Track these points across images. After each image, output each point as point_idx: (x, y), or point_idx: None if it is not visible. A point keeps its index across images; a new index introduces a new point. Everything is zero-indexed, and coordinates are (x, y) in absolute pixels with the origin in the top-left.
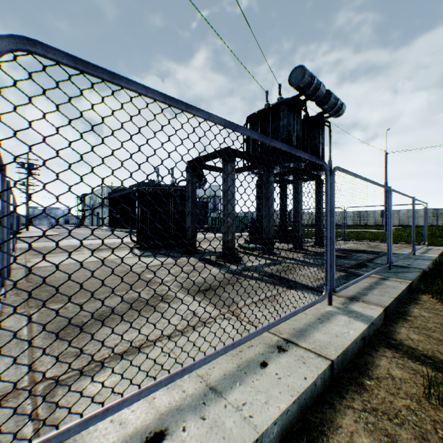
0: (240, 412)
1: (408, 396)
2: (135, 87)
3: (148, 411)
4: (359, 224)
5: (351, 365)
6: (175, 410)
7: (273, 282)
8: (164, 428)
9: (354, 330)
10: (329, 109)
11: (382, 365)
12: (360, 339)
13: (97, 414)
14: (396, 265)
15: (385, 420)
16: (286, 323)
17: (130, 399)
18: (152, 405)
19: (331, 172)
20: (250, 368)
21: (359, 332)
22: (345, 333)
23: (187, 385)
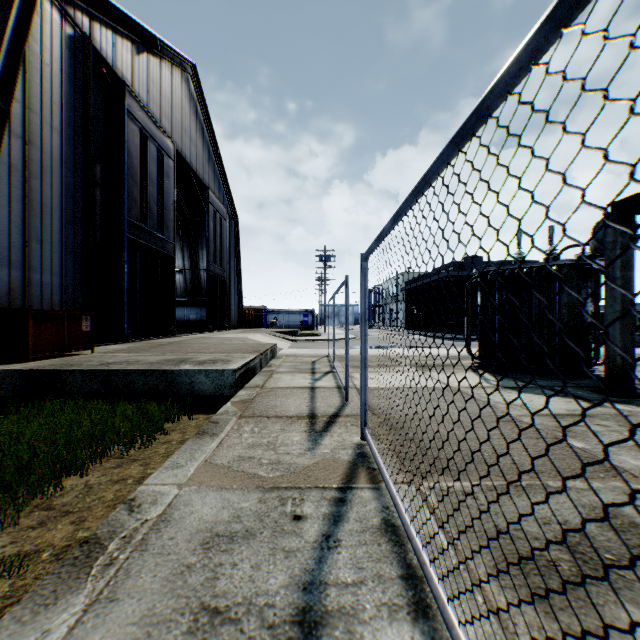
0: None
1: None
2: None
3: None
4: None
5: None
6: None
7: None
8: None
9: None
10: None
11: None
12: None
13: None
14: None
15: None
16: None
17: None
18: None
19: None
20: None
21: None
22: None
23: None
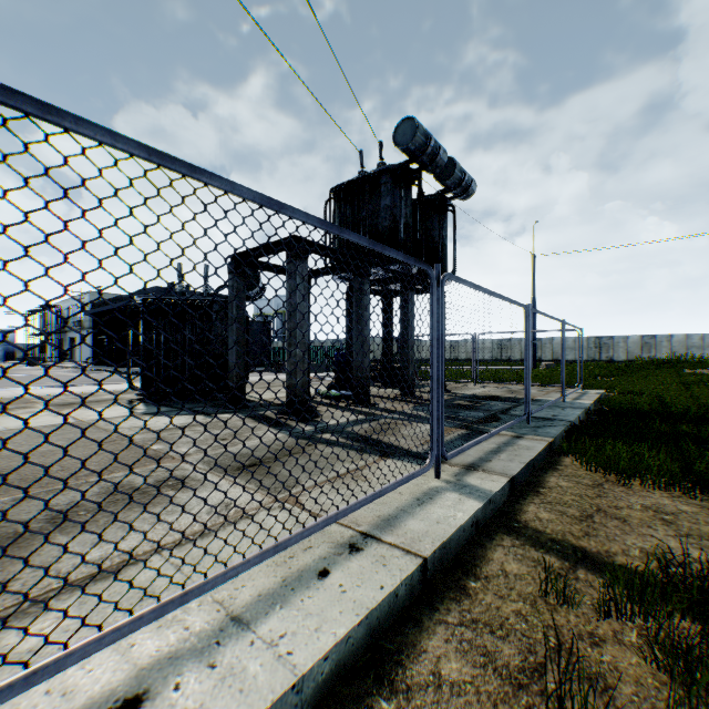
0: (274, 649)
1: (522, 597)
2: (92, 131)
3: (119, 667)
4: (501, 359)
5: (455, 563)
6: (167, 660)
7: (361, 448)
8: (143, 691)
9: (464, 512)
10: (454, 186)
11: (496, 559)
12: (472, 524)
13: (15, 682)
14: (538, 417)
15: (486, 634)
16: (370, 509)
17: (82, 651)
18: (128, 658)
19: (440, 281)
20: (302, 581)
21: (470, 515)
22: (450, 517)
23: (193, 619)
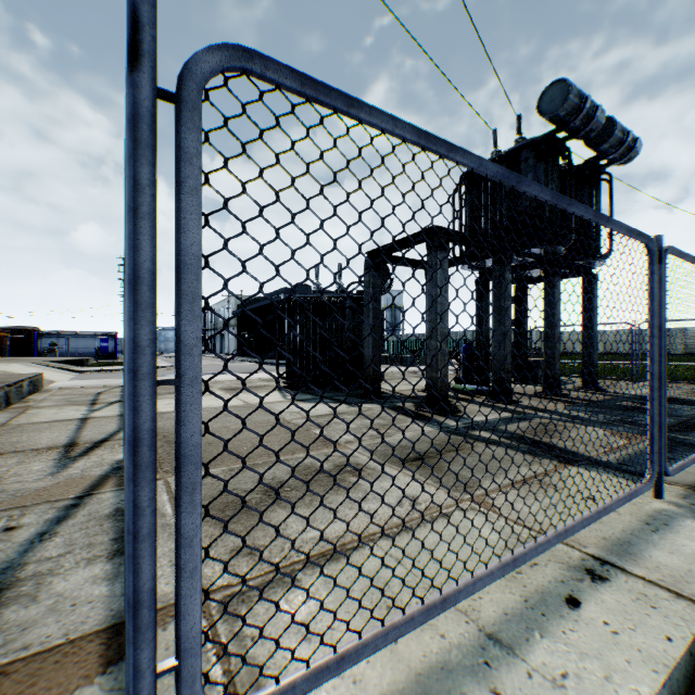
0: (563, 692)
1: None
2: (379, 119)
3: (393, 665)
4: None
5: None
6: (440, 670)
7: (529, 450)
8: None
9: None
10: (610, 150)
11: None
12: None
13: (329, 664)
14: None
15: None
16: (585, 527)
17: (373, 644)
18: (397, 656)
19: (661, 256)
20: (550, 606)
21: None
22: None
23: (445, 626)
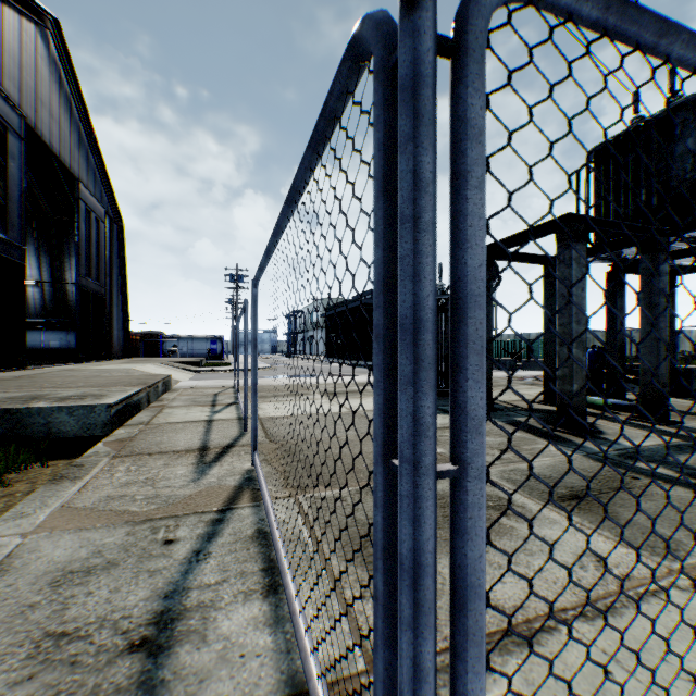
0: None
1: None
2: (695, 50)
3: None
4: None
5: None
6: None
7: None
8: None
9: None
10: None
11: None
12: None
13: None
14: None
15: None
16: None
17: None
18: None
19: None
20: None
21: None
22: None
23: None
